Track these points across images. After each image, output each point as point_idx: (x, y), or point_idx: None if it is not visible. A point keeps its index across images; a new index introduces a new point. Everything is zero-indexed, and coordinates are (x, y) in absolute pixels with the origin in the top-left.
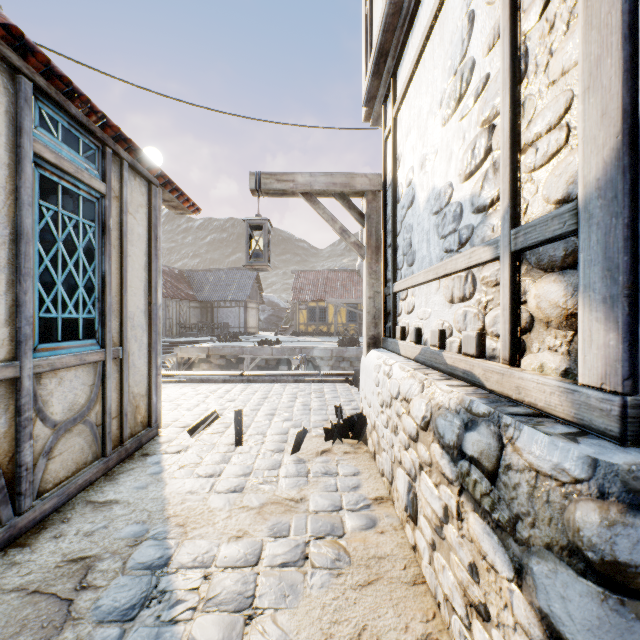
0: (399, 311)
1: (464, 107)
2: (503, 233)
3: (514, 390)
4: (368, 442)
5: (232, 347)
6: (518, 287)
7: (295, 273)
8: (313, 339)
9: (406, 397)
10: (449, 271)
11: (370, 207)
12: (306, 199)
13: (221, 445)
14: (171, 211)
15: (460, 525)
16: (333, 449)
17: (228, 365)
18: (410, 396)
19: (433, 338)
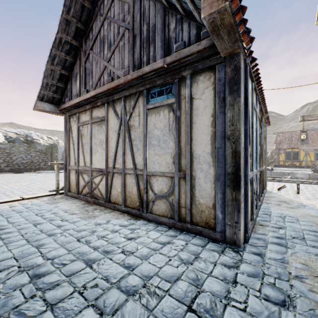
0: None
1: None
2: None
3: None
4: None
5: None
6: None
7: (275, 134)
8: (291, 169)
9: None
10: None
11: None
12: None
13: (291, 193)
14: None
15: None
16: None
17: None
18: None
19: None
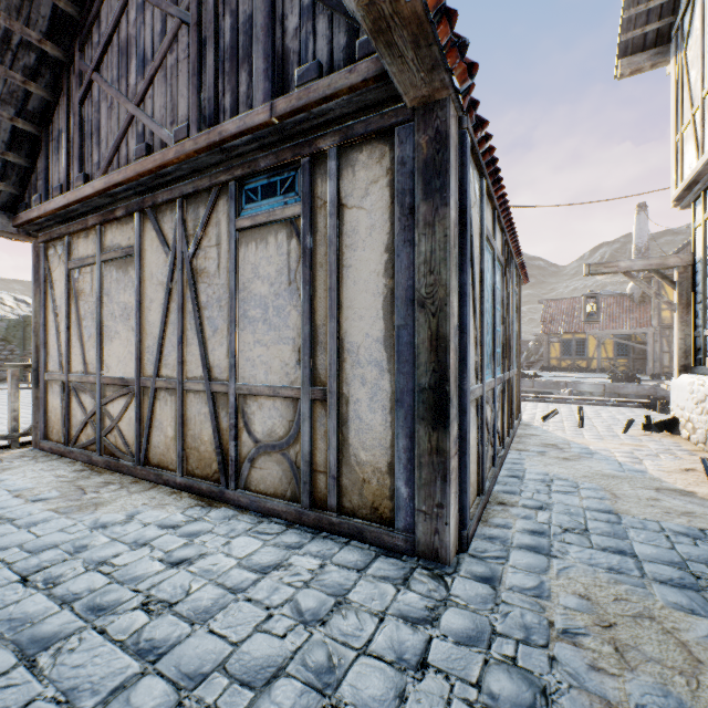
0: None
1: None
2: None
3: None
4: (681, 433)
5: None
6: None
7: (543, 303)
8: (571, 375)
9: None
10: None
11: (680, 277)
12: (625, 276)
13: (568, 426)
14: None
15: None
16: (652, 435)
17: None
18: None
19: None
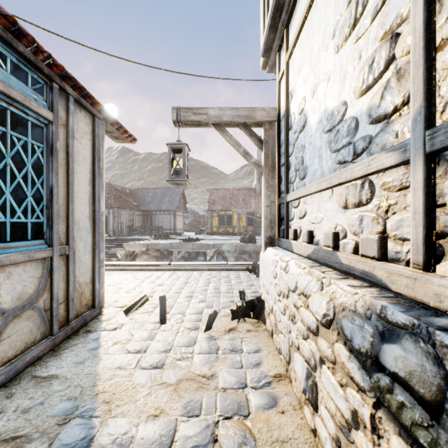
0: (291, 216)
1: (360, 28)
2: (414, 135)
3: (432, 297)
4: (266, 322)
5: (164, 243)
6: (433, 189)
7: (210, 190)
8: (222, 237)
9: (304, 292)
10: (344, 180)
11: (267, 134)
12: (216, 128)
13: (149, 323)
14: (114, 141)
15: (376, 441)
16: (238, 327)
17: (161, 256)
18: (308, 292)
19: (327, 239)
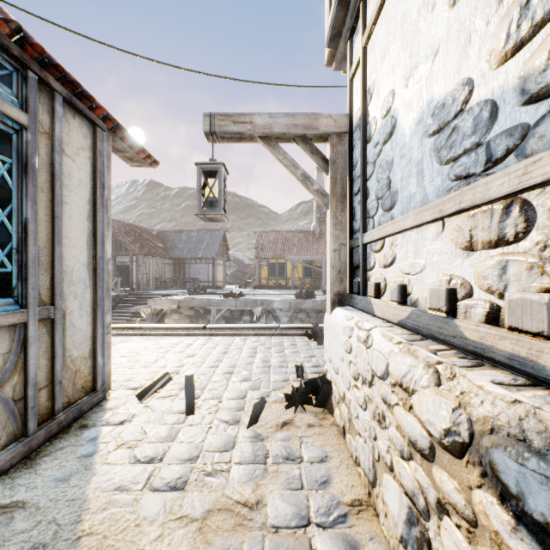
0: (371, 265)
1: None
2: None
3: None
4: (334, 412)
5: (200, 299)
6: None
7: (257, 233)
8: (273, 292)
9: (403, 384)
10: (469, 204)
11: (335, 151)
12: (265, 143)
13: (171, 413)
14: (128, 164)
15: None
16: (295, 420)
17: (196, 315)
18: (412, 384)
19: (435, 299)
